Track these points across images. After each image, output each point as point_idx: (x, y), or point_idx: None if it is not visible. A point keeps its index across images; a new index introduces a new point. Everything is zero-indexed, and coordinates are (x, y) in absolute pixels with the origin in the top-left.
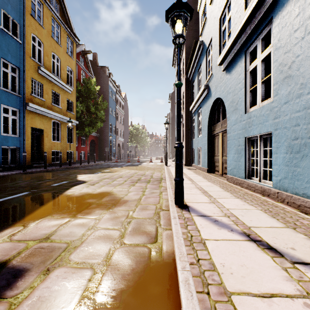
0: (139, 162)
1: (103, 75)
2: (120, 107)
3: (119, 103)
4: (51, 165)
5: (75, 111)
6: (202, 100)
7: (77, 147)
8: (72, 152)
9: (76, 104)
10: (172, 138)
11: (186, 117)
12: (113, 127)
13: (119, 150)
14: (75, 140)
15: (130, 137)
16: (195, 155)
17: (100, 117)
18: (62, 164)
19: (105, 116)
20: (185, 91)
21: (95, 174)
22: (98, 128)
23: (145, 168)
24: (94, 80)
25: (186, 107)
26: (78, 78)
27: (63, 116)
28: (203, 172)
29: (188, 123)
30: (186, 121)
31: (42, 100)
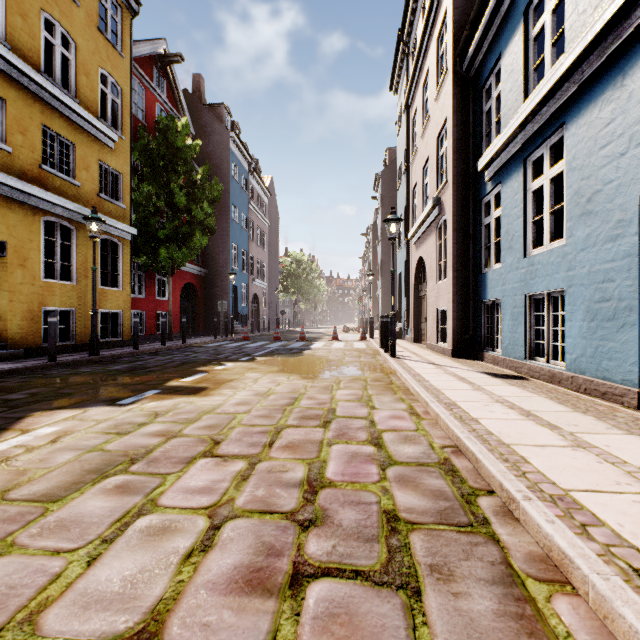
0: (304, 340)
1: (217, 125)
2: (258, 207)
3: (256, 198)
4: (37, 354)
5: (128, 199)
6: (577, 88)
7: (145, 300)
8: (119, 313)
9: (131, 182)
10: (383, 280)
11: (458, 199)
12: (242, 253)
13: (256, 309)
14: (130, 281)
15: (282, 281)
16: (505, 322)
17: (201, 220)
18: (83, 349)
19: (222, 225)
20: (454, 117)
21: (113, 410)
22: (197, 252)
23: (324, 365)
24: (184, 121)
25: (458, 168)
26: (148, 123)
27: (82, 206)
28: (607, 402)
29: (463, 220)
30: (458, 213)
31: (2, 149)
